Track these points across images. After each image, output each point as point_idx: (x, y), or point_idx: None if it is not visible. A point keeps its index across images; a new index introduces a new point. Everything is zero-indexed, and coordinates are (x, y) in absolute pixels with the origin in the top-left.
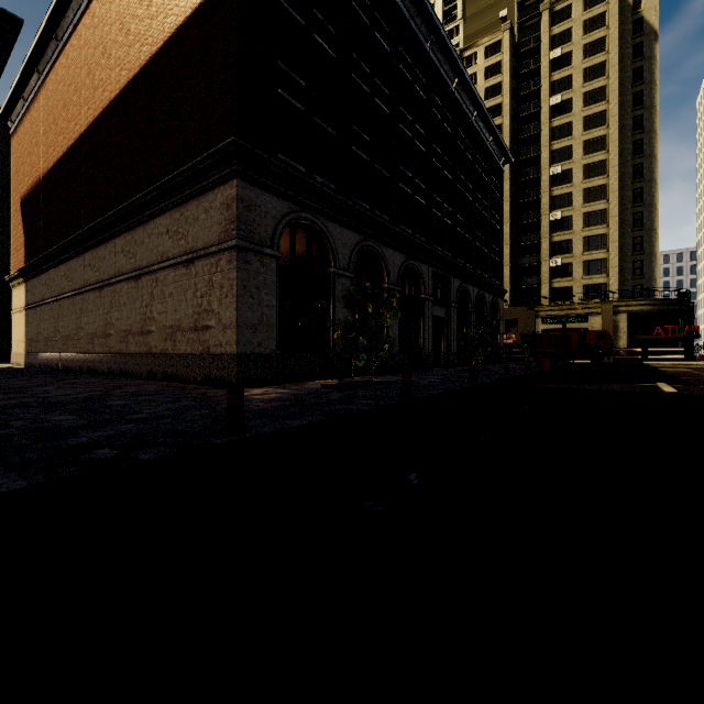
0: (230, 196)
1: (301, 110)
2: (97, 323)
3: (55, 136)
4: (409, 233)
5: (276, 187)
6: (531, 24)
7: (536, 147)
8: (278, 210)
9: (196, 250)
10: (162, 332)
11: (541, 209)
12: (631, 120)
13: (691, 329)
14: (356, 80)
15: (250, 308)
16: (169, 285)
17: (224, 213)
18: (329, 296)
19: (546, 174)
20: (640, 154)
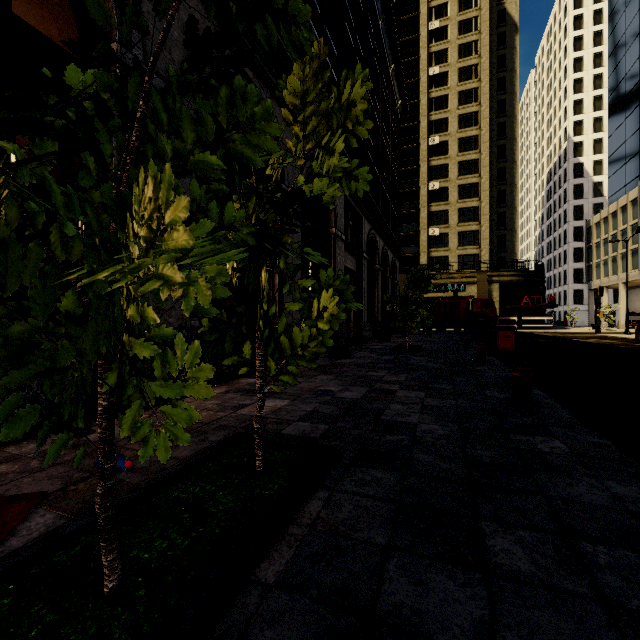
0: None
1: None
2: None
3: None
4: None
5: None
6: None
7: (414, 117)
8: None
9: None
10: None
11: (420, 179)
12: (496, 103)
13: (543, 300)
14: None
15: None
16: None
17: None
18: None
19: (425, 143)
20: (504, 136)
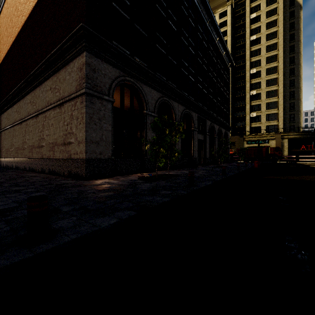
0: (82, 62)
1: (127, 18)
2: (19, 142)
3: (2, 46)
4: (186, 95)
5: (111, 60)
6: (241, 3)
7: (243, 61)
8: (113, 74)
9: (64, 97)
10: (48, 146)
11: (246, 90)
12: (289, 47)
13: None
14: (158, 8)
15: (94, 131)
16: (51, 119)
17: (79, 74)
18: (143, 126)
19: (248, 73)
20: (293, 63)
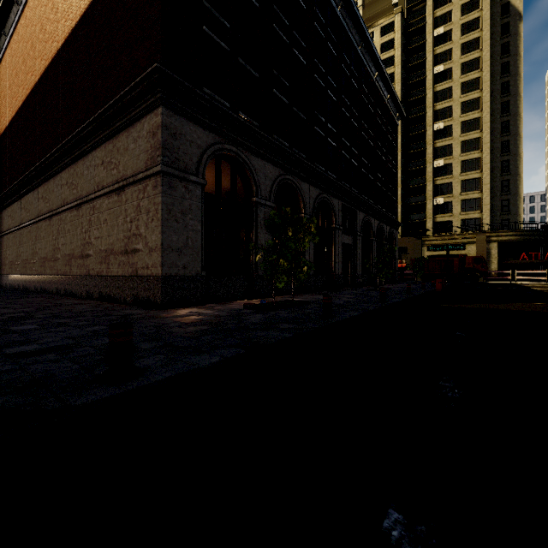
0: (155, 124)
1: (226, 49)
2: (47, 249)
3: (17, 88)
4: (323, 171)
5: (201, 118)
6: (418, 9)
7: (422, 108)
8: (203, 140)
9: (126, 178)
10: (98, 256)
11: (426, 158)
12: (500, 85)
13: None
14: (277, 30)
15: (175, 232)
16: (104, 212)
17: (150, 141)
18: (252, 223)
19: (430, 129)
20: (507, 113)
